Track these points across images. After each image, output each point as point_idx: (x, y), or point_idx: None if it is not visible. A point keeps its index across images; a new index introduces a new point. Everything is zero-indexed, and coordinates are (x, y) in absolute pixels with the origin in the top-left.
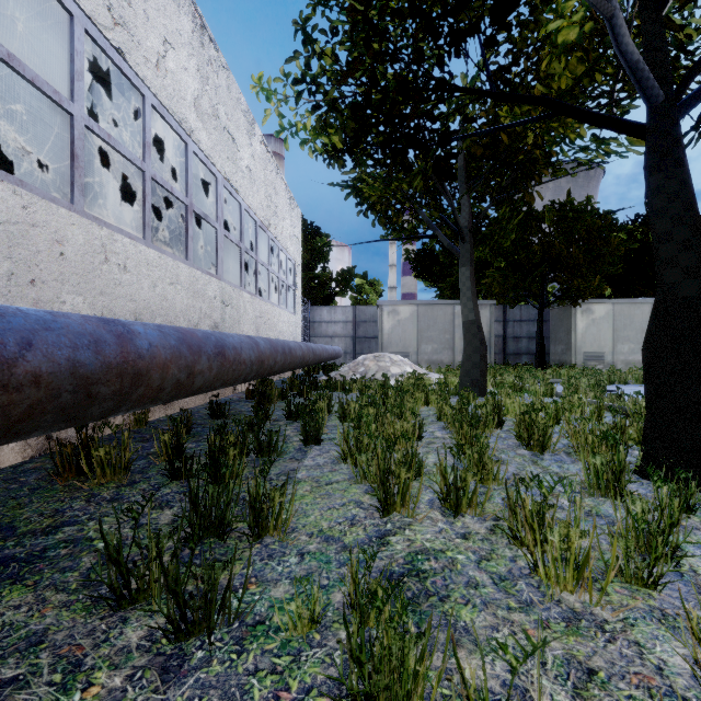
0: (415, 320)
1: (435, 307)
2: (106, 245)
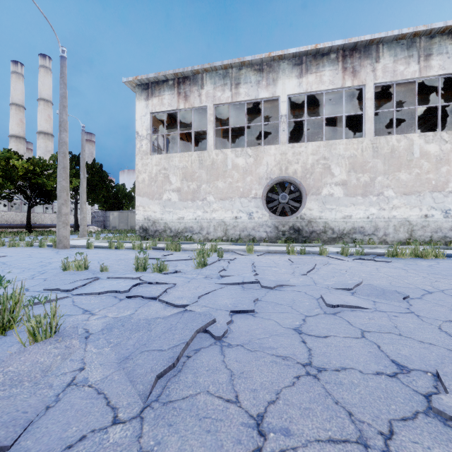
0: (118, 216)
1: (123, 213)
2: (0, 213)
